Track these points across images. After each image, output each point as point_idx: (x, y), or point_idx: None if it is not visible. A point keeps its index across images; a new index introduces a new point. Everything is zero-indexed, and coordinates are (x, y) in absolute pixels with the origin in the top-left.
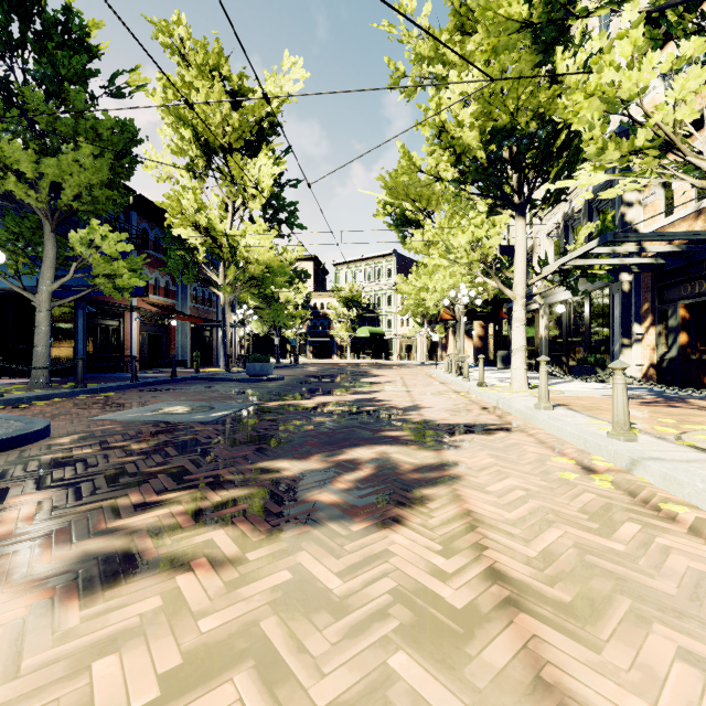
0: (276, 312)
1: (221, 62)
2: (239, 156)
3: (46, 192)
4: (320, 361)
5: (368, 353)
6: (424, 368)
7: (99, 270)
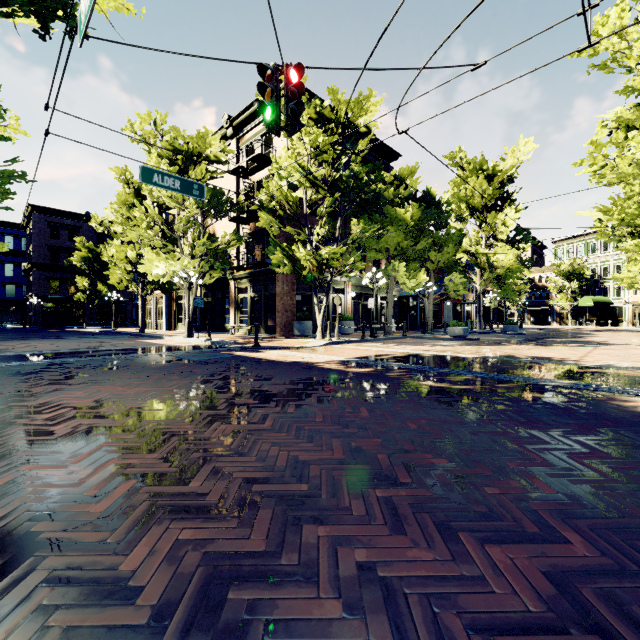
0: (505, 291)
1: (482, 164)
2: (494, 212)
3: (436, 264)
4: (538, 326)
5: (592, 320)
6: None
7: (451, 289)
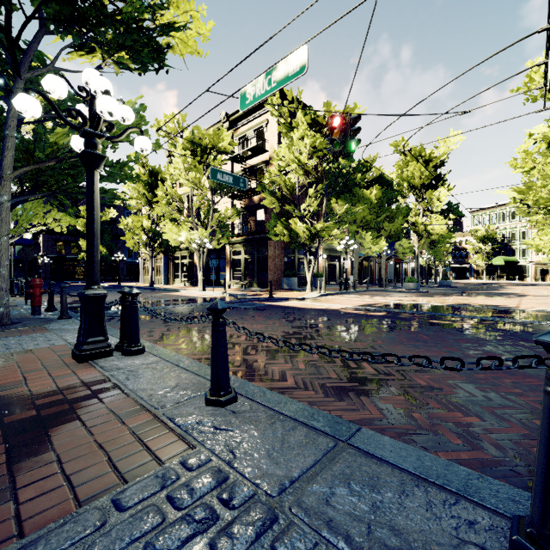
0: (435, 253)
1: (421, 151)
2: (430, 190)
3: (388, 232)
4: (459, 281)
5: (503, 276)
6: (549, 286)
7: (400, 252)
